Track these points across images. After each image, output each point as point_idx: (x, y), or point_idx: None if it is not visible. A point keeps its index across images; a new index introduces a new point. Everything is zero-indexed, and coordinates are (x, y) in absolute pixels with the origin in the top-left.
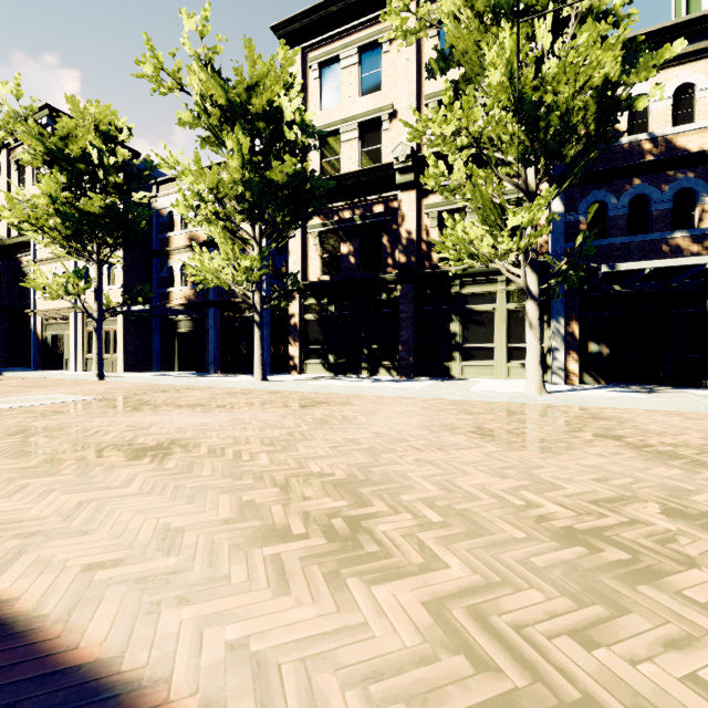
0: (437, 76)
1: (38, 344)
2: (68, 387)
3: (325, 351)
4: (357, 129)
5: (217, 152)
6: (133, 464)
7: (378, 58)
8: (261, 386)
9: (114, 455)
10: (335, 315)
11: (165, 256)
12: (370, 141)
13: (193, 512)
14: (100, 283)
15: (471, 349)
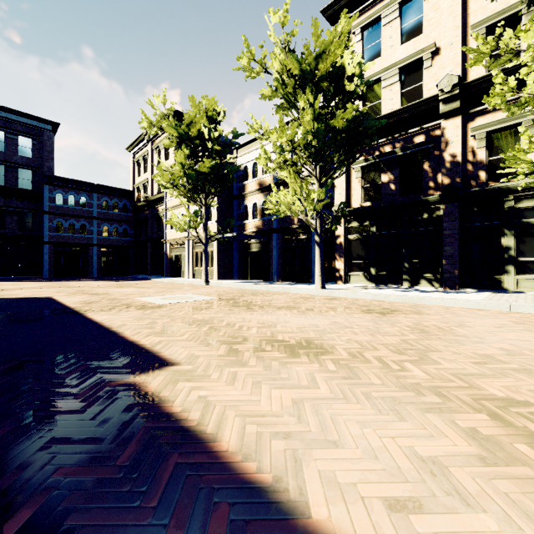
0: (485, 4)
1: (167, 261)
2: (192, 289)
3: (367, 264)
4: (398, 74)
5: (287, 114)
6: (297, 361)
7: (419, 6)
8: (323, 293)
9: (273, 350)
10: (376, 235)
11: (242, 198)
12: (410, 81)
13: (420, 435)
14: (206, 220)
15: (528, 262)
